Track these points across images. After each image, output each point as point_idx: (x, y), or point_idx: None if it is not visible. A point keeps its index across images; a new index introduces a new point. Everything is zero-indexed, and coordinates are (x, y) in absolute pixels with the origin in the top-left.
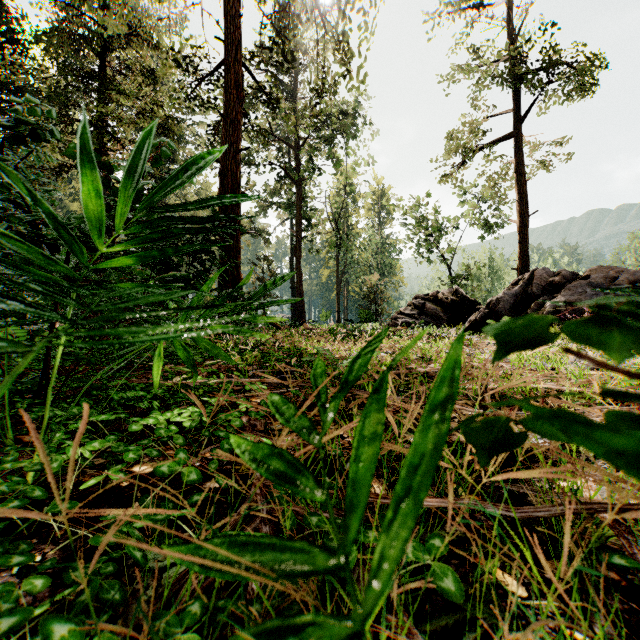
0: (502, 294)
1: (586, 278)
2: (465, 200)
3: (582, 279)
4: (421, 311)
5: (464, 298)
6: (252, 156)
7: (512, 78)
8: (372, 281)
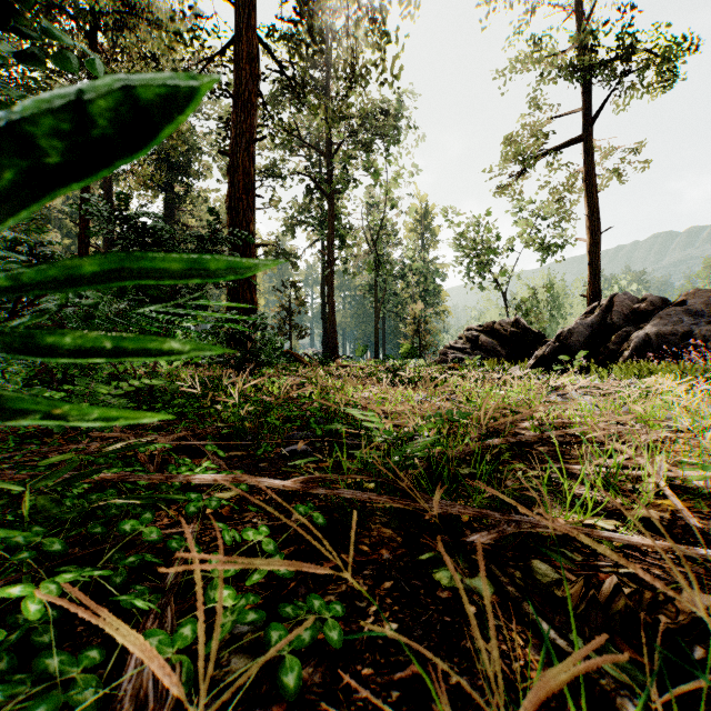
0: (575, 324)
1: (680, 304)
2: (522, 218)
3: (675, 305)
4: (475, 345)
5: (526, 329)
6: (277, 167)
7: (583, 69)
8: (415, 311)
